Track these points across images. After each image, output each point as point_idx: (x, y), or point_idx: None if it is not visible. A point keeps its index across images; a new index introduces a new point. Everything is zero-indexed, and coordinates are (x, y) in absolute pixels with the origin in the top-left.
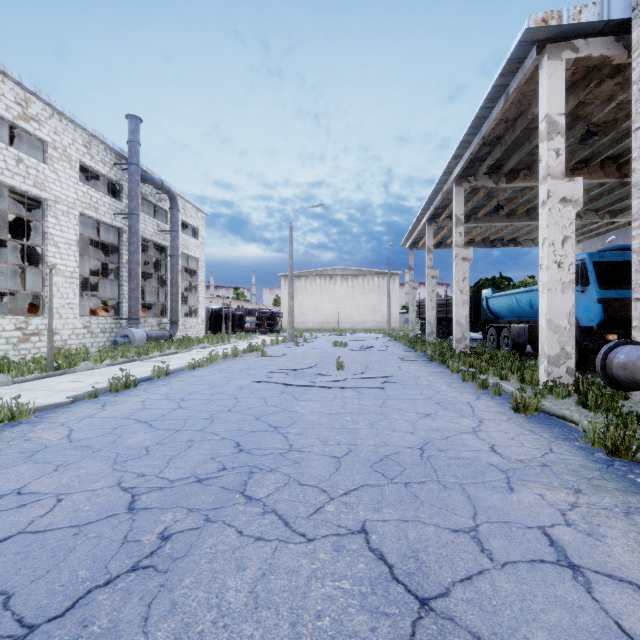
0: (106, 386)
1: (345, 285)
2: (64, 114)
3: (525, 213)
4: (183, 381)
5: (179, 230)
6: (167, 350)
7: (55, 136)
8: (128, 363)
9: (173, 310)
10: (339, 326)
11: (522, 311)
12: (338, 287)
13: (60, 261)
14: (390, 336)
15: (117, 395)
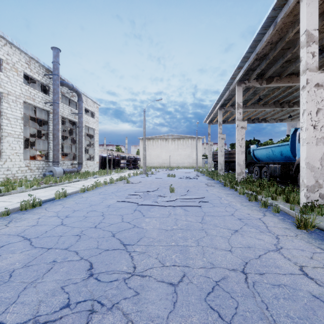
0: (19, 206)
1: (173, 143)
2: (13, 44)
3: (273, 103)
4: (74, 201)
5: (83, 113)
6: (74, 179)
7: (7, 56)
8: (47, 188)
9: (79, 156)
10: (170, 165)
11: (275, 157)
12: (170, 145)
13: (11, 128)
14: (198, 171)
15: (24, 213)
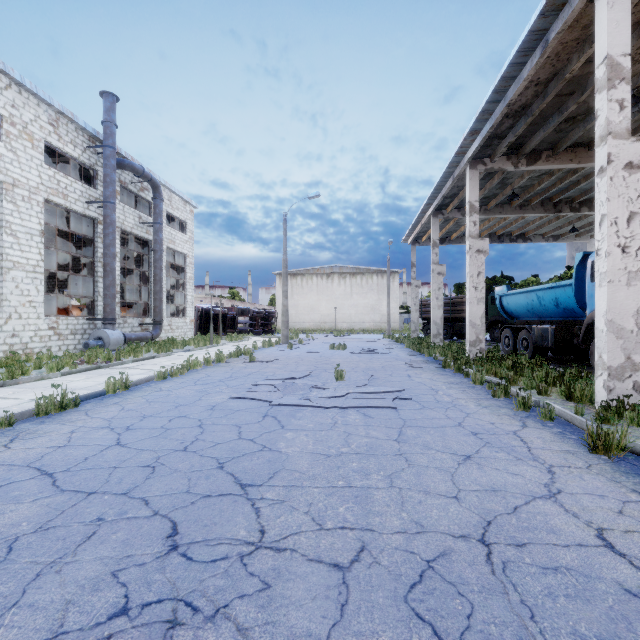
0: (32, 408)
1: (343, 284)
2: (24, 85)
3: (539, 204)
4: (143, 397)
5: (164, 223)
6: (146, 354)
7: (13, 110)
8: (91, 371)
9: (156, 309)
10: (336, 326)
11: (544, 310)
12: (335, 286)
13: (19, 253)
14: (391, 337)
15: (44, 421)
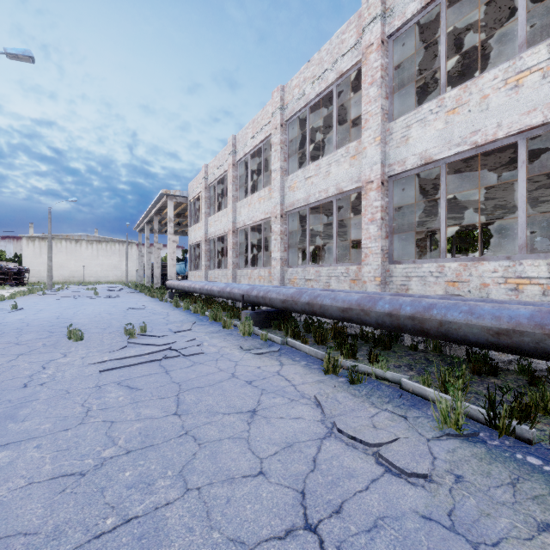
0: None
1: (90, 248)
2: None
3: None
4: (19, 301)
5: None
6: None
7: None
8: None
9: None
10: (85, 280)
11: (183, 271)
12: (84, 249)
13: None
14: (126, 285)
15: None
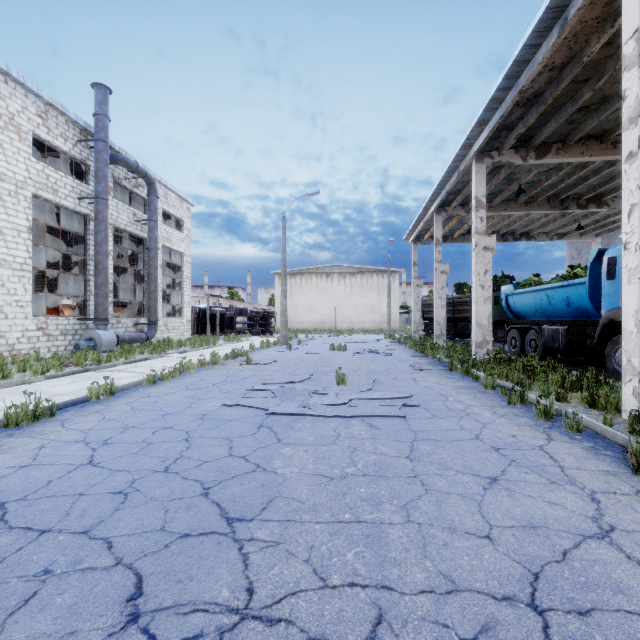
0: (1, 418)
1: (342, 283)
2: (10, 74)
3: (546, 200)
4: (128, 404)
5: (160, 221)
6: (139, 355)
7: None
8: (78, 374)
9: (151, 309)
10: (336, 326)
11: (554, 310)
12: (335, 285)
13: (5, 250)
14: (392, 338)
15: (12, 433)
